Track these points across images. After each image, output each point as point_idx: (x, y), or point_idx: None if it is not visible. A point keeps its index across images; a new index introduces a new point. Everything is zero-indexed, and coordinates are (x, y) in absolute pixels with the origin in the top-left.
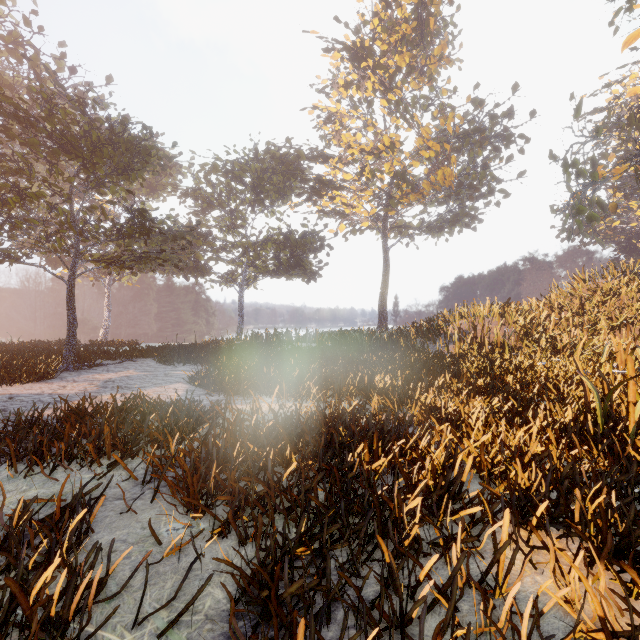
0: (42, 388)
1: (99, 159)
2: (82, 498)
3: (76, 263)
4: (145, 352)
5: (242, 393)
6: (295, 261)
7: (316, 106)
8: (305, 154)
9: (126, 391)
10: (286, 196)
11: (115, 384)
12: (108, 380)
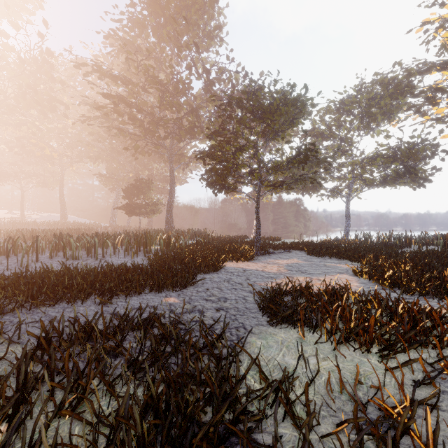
0: (254, 266)
1: (277, 117)
2: (421, 402)
3: (260, 188)
4: (294, 246)
5: (432, 295)
6: (405, 170)
7: (425, 22)
8: (415, 70)
9: (309, 276)
10: (393, 115)
11: (295, 269)
12: (287, 265)
